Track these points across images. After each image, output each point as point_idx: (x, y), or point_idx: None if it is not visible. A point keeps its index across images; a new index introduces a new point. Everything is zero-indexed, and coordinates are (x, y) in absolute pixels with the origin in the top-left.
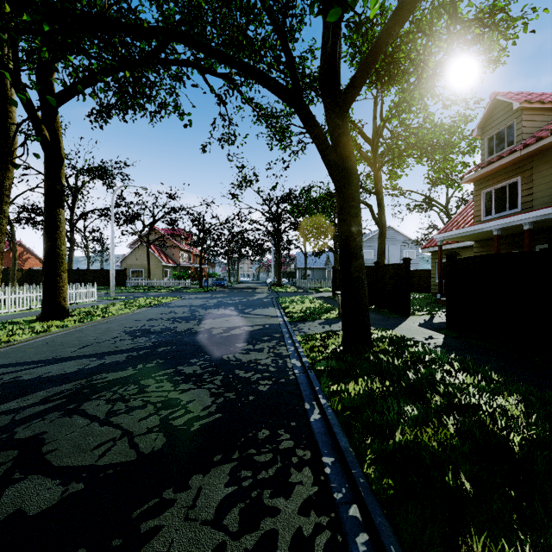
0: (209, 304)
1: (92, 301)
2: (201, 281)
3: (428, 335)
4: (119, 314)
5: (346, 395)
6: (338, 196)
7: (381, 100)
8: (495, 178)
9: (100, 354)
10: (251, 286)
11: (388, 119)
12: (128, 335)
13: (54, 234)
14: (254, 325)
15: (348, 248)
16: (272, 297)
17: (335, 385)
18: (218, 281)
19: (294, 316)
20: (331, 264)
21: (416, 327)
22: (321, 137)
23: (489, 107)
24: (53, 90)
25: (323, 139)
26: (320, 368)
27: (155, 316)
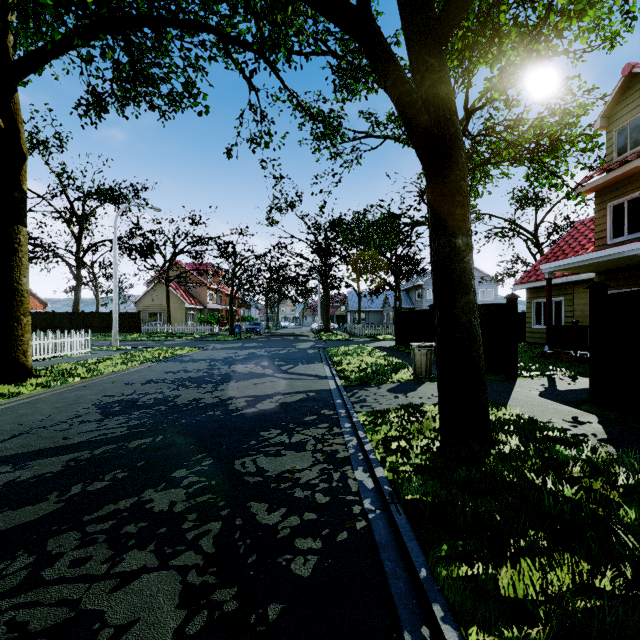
0: (236, 357)
1: (85, 353)
2: (231, 327)
3: (570, 417)
4: (108, 373)
5: (515, 633)
6: (431, 187)
7: (468, 81)
8: (629, 184)
9: (24, 457)
10: (293, 333)
11: (476, 109)
12: (99, 413)
13: (9, 261)
14: (292, 393)
15: (451, 274)
16: (318, 348)
17: (464, 566)
18: (253, 326)
19: (350, 378)
20: (390, 306)
21: (538, 398)
22: (404, 83)
23: (621, 86)
24: (8, 56)
25: (408, 87)
26: (412, 497)
27: (157, 376)
